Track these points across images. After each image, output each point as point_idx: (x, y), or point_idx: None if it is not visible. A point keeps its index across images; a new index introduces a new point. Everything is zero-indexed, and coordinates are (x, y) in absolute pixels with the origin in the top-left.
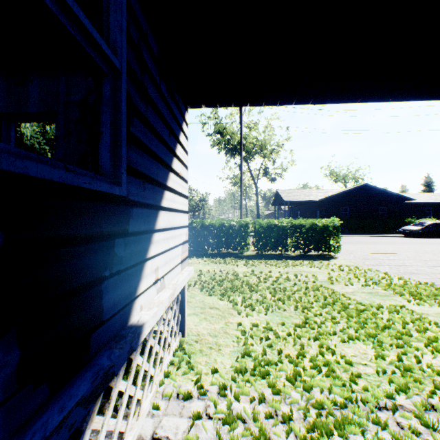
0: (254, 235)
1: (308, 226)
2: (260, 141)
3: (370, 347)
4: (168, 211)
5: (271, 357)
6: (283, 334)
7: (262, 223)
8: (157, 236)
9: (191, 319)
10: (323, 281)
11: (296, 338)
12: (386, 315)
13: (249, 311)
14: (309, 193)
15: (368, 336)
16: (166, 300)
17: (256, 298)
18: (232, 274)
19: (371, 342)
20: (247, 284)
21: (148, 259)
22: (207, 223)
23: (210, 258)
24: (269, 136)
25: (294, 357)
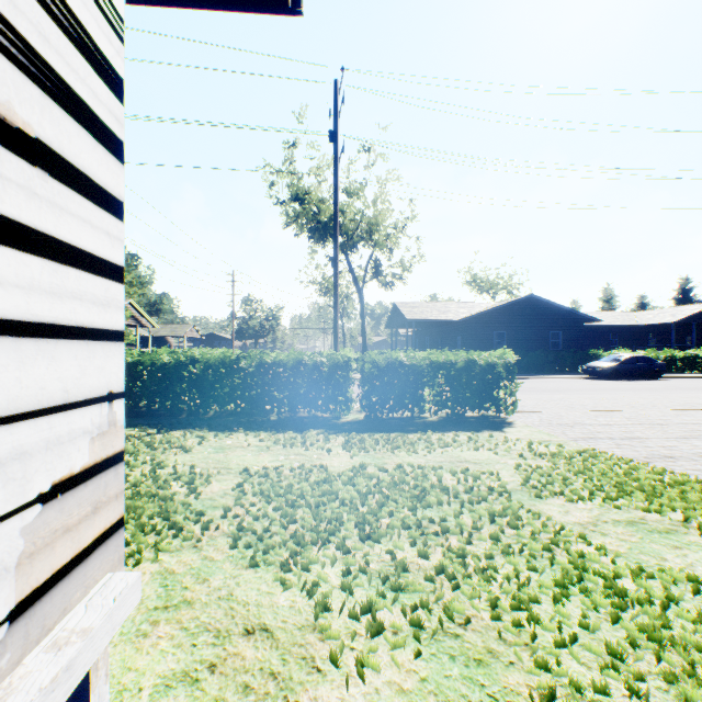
0: (361, 382)
1: (461, 365)
2: (368, 217)
3: None
4: None
5: None
6: None
7: (378, 359)
8: None
9: None
10: (517, 489)
11: None
12: None
13: (367, 636)
14: (445, 308)
15: None
16: None
17: (378, 565)
18: (317, 478)
19: None
20: (354, 514)
21: None
22: (269, 360)
23: (272, 432)
24: (383, 210)
25: None
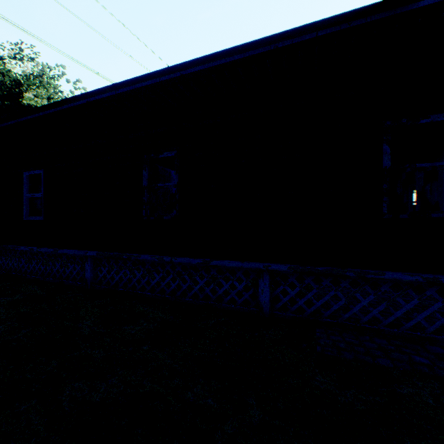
0: None
1: None
2: None
3: None
4: None
5: None
6: None
7: None
8: None
9: None
10: None
11: None
12: None
13: None
14: None
15: None
16: None
17: None
18: None
19: None
20: None
21: None
22: None
23: None
24: None
25: None
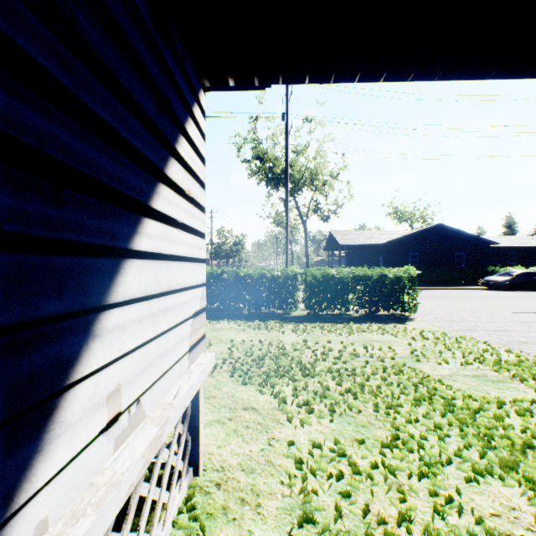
0: (304, 289)
1: (375, 277)
2: (310, 169)
3: (517, 492)
4: (155, 259)
5: (351, 522)
6: (366, 467)
7: (316, 273)
8: (115, 318)
9: (212, 432)
10: (405, 357)
11: (388, 473)
12: (516, 420)
13: (305, 413)
14: (369, 235)
15: (506, 468)
16: (134, 467)
17: (313, 387)
18: (276, 347)
19: (516, 481)
20: (299, 364)
21: (79, 381)
22: (242, 274)
23: (245, 321)
24: (321, 163)
25: (392, 521)
